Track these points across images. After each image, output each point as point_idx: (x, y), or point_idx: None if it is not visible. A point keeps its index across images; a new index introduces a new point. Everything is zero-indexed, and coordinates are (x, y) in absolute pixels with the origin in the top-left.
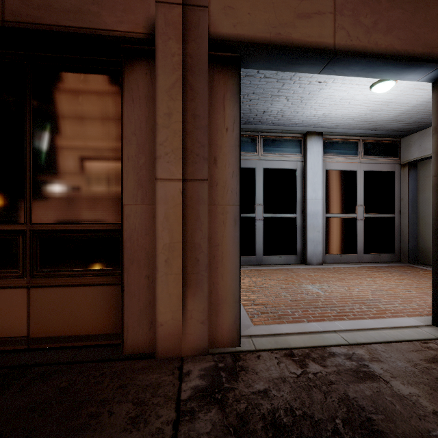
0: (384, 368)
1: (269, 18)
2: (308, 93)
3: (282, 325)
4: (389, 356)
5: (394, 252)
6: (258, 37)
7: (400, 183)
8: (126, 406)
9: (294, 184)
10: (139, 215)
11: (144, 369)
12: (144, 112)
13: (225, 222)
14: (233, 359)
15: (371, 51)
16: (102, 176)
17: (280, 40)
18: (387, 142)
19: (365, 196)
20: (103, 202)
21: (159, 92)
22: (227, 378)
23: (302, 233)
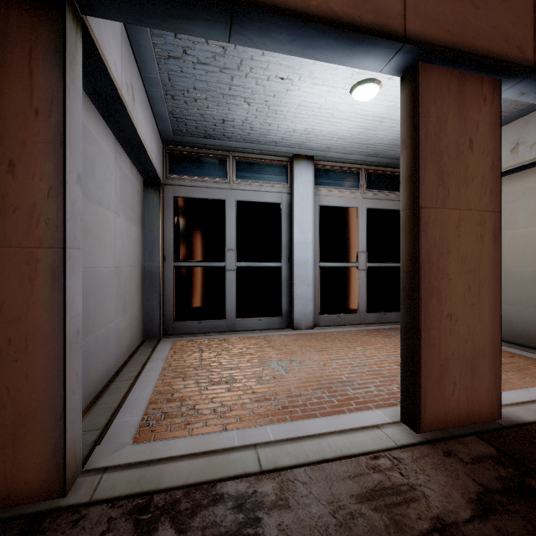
0: (283, 523)
1: None
2: (273, 95)
3: (180, 439)
4: (307, 492)
5: None
6: None
7: None
8: None
9: (278, 223)
10: None
11: None
12: None
13: (33, 278)
14: (22, 533)
15: (295, 8)
16: None
17: None
18: (394, 174)
19: (368, 240)
20: None
21: None
22: None
23: (289, 288)
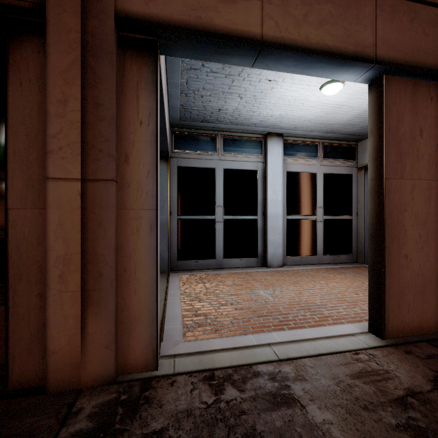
0: (305, 389)
1: None
2: (261, 92)
3: (215, 339)
4: (315, 372)
5: (352, 253)
6: (175, 19)
7: (357, 186)
8: None
9: (255, 185)
10: (29, 222)
11: (24, 410)
12: (35, 98)
13: (139, 229)
14: (142, 388)
15: (302, 45)
16: None
17: (201, 24)
18: (345, 146)
19: (324, 198)
20: None
21: (51, 74)
22: (123, 415)
23: (263, 235)
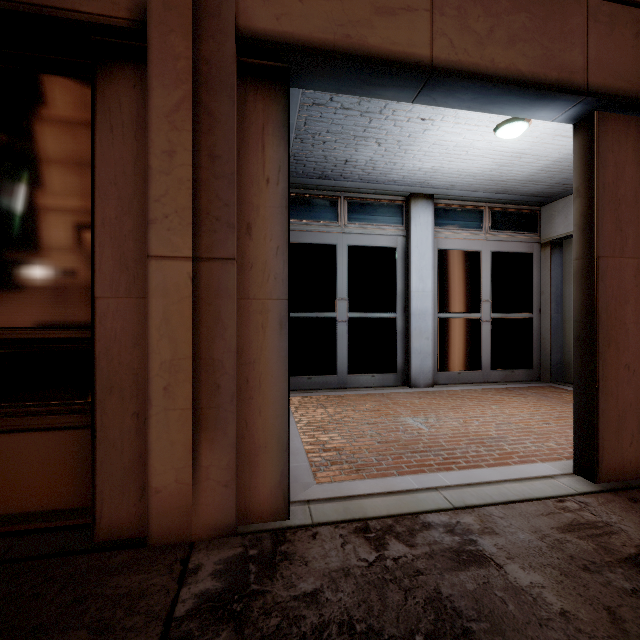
0: (499, 544)
1: (333, 11)
2: (408, 135)
3: (359, 481)
4: (508, 524)
5: (532, 368)
6: (315, 39)
7: (539, 270)
8: (75, 637)
9: (393, 269)
10: (122, 315)
11: (124, 566)
12: (130, 148)
13: (265, 326)
14: (274, 541)
15: (486, 72)
16: (64, 250)
17: (350, 45)
18: (522, 212)
19: (492, 288)
20: (65, 293)
21: (154, 116)
22: (258, 574)
23: (405, 341)
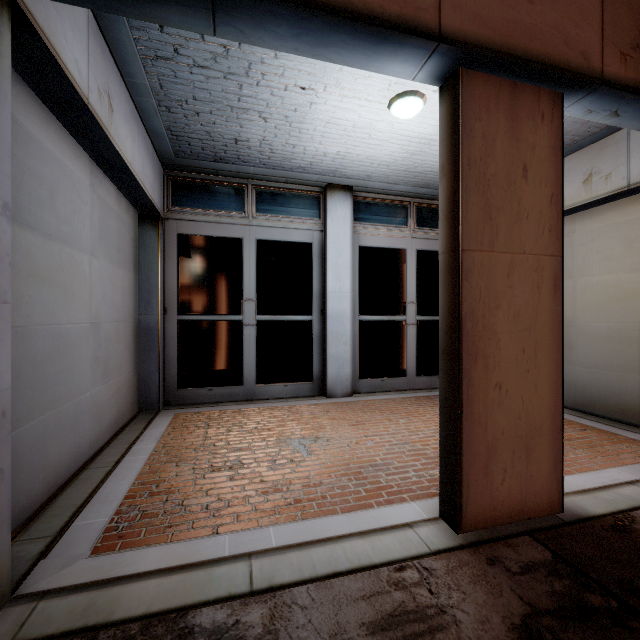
0: None
1: None
2: (295, 109)
3: (153, 548)
4: (305, 621)
5: None
6: None
7: None
8: None
9: (309, 267)
10: None
11: None
12: None
13: None
14: None
15: None
16: None
17: None
18: None
19: (418, 289)
20: None
21: None
22: None
23: (322, 347)
